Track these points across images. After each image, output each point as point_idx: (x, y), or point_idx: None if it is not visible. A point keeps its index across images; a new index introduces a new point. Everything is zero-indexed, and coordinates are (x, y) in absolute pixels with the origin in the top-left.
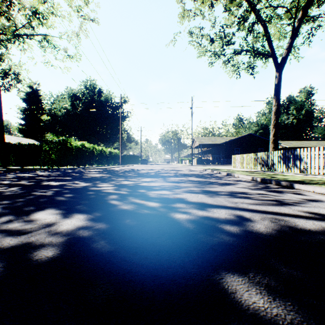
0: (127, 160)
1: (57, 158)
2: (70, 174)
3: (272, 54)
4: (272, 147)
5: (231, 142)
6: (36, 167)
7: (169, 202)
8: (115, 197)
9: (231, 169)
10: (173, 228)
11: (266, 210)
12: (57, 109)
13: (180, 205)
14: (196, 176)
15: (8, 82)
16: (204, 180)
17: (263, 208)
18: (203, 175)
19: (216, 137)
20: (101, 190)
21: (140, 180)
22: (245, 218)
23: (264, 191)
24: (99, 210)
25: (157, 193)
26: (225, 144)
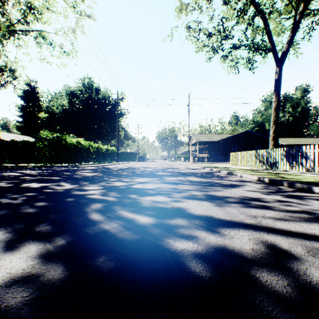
0: (124, 157)
1: (51, 156)
2: (61, 173)
3: (273, 48)
4: (272, 144)
5: (228, 140)
6: (31, 164)
7: (166, 215)
8: (98, 207)
9: (231, 167)
10: (175, 279)
11: (304, 233)
12: (54, 107)
13: (182, 222)
14: (195, 175)
15: (4, 78)
16: (205, 180)
17: (297, 227)
18: (203, 174)
19: (212, 134)
20: (84, 195)
21: (134, 180)
22: (283, 251)
23: (280, 196)
24: (67, 233)
25: (151, 200)
26: (222, 142)
